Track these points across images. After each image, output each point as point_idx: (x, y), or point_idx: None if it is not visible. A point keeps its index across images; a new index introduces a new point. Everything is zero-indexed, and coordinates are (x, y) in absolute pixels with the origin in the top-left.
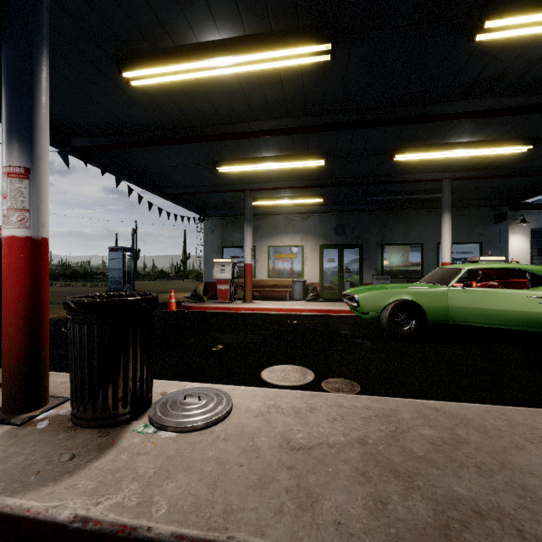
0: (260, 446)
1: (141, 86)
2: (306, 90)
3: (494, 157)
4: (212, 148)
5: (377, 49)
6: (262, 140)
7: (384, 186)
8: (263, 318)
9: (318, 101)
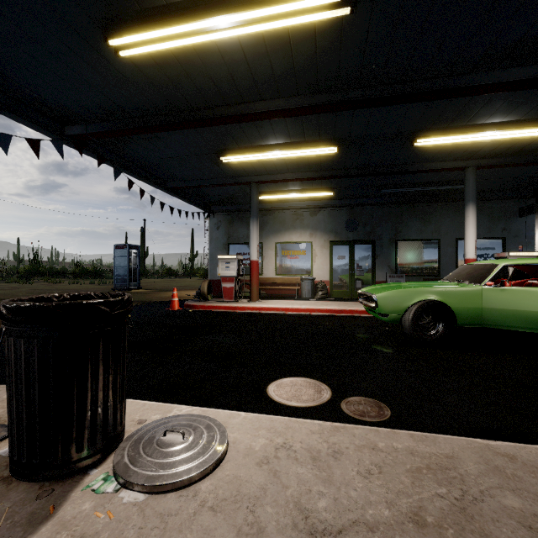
0: (264, 525)
1: (133, 60)
2: (319, 59)
3: (527, 141)
4: (214, 135)
5: (406, 0)
6: (268, 124)
7: (400, 177)
8: (270, 318)
9: (332, 73)
